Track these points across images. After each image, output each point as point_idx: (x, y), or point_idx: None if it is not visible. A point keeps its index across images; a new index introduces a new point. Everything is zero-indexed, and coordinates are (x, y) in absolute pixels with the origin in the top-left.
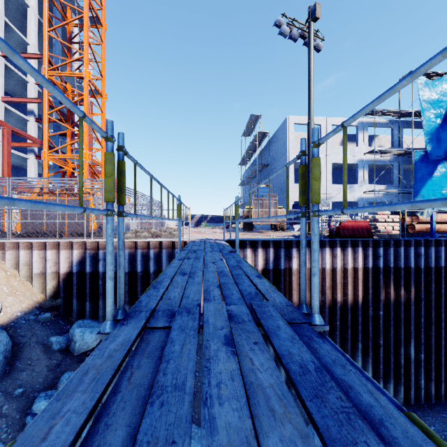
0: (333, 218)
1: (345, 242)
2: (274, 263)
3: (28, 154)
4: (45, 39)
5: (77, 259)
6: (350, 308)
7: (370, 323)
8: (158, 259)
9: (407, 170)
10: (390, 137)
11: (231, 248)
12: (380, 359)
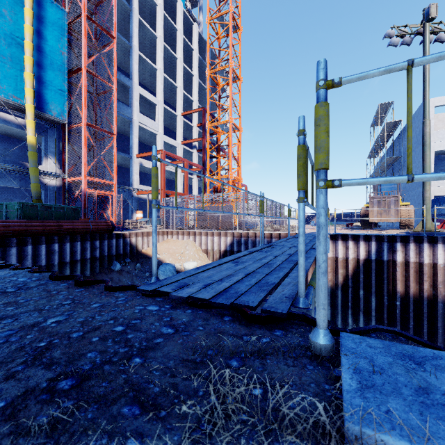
0: None
1: None
2: (377, 255)
3: (193, 175)
4: (208, 104)
5: (229, 242)
6: None
7: None
8: None
9: None
10: None
11: None
12: None
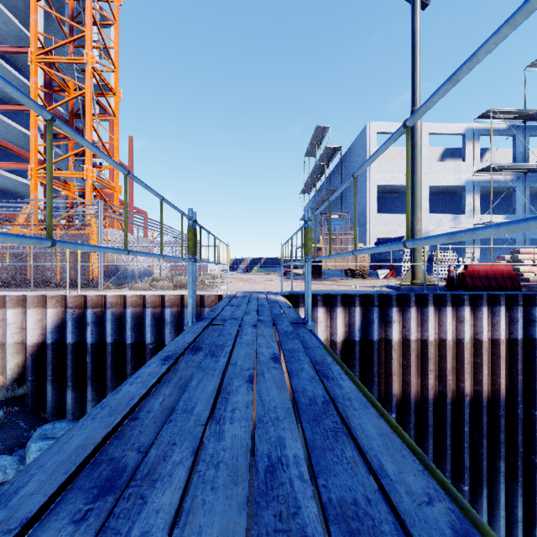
0: (435, 261)
1: (477, 298)
2: (362, 331)
3: None
4: (33, 12)
5: (54, 323)
6: (486, 404)
7: (519, 430)
8: (179, 323)
9: (531, 195)
10: (508, 151)
11: (295, 315)
12: (536, 488)
